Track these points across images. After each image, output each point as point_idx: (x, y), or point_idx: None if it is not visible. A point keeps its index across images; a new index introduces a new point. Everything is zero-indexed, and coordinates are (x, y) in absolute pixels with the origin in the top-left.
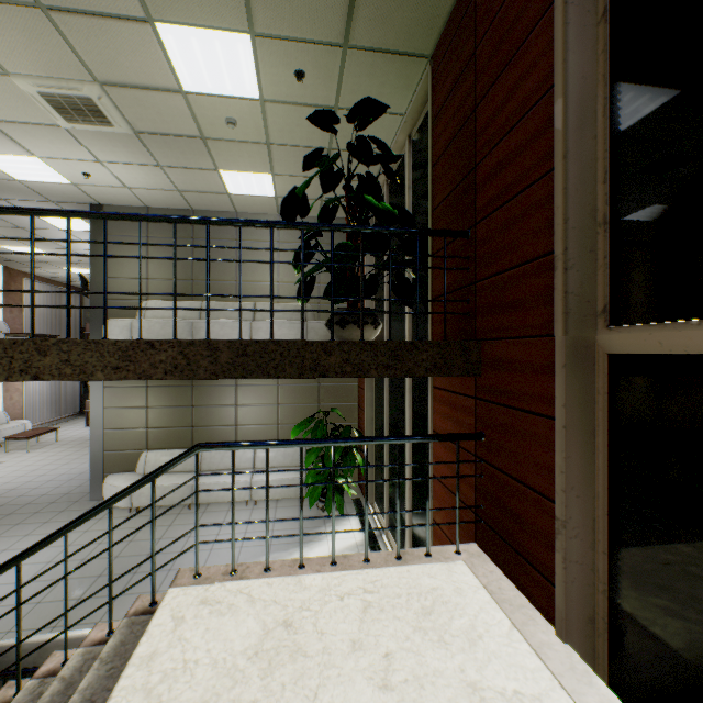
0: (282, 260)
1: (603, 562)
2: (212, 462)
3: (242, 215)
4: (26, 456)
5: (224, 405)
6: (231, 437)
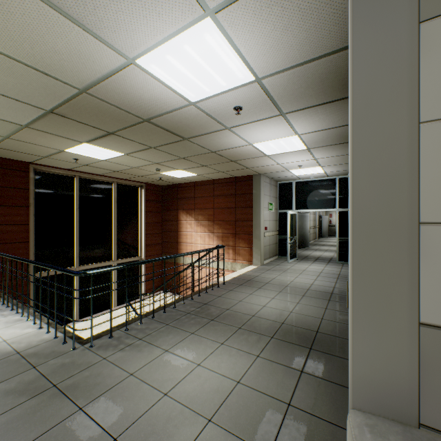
0: None
1: None
2: None
3: None
4: None
5: None
6: None
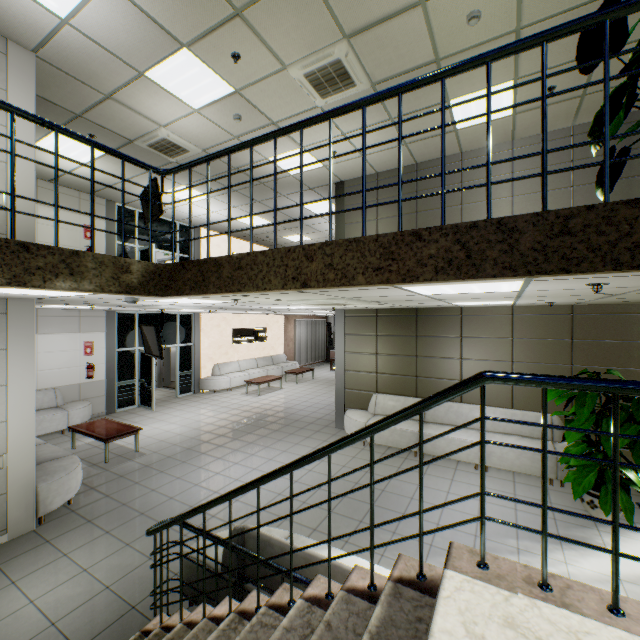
0: (517, 193)
1: None
2: (435, 415)
3: (467, 155)
4: (296, 386)
5: (447, 358)
6: None
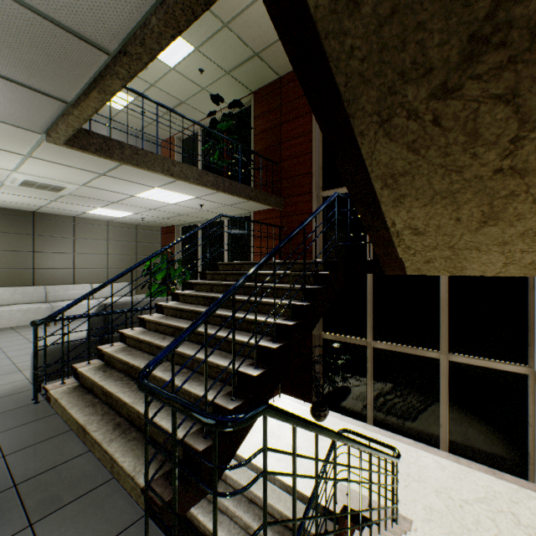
0: None
1: (322, 244)
2: (57, 295)
3: None
4: None
5: (64, 253)
6: (70, 277)
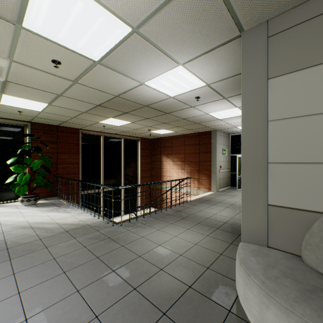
0: None
1: None
2: None
3: None
4: None
5: None
6: None
